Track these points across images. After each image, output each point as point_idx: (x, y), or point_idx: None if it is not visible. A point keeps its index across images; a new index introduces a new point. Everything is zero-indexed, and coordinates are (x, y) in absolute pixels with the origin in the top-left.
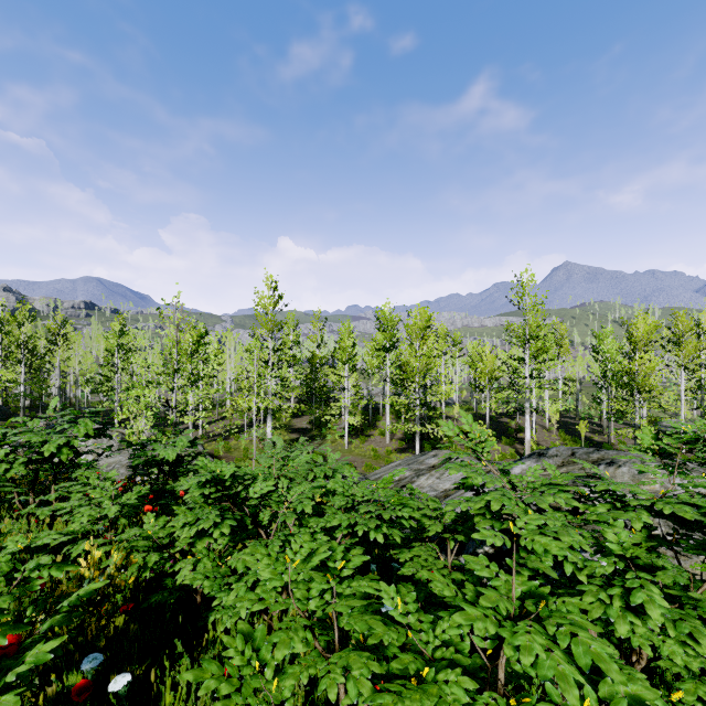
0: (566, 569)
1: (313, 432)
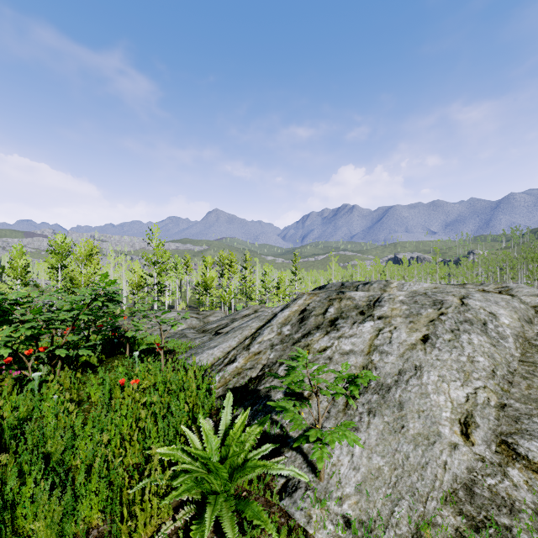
0: None
1: None
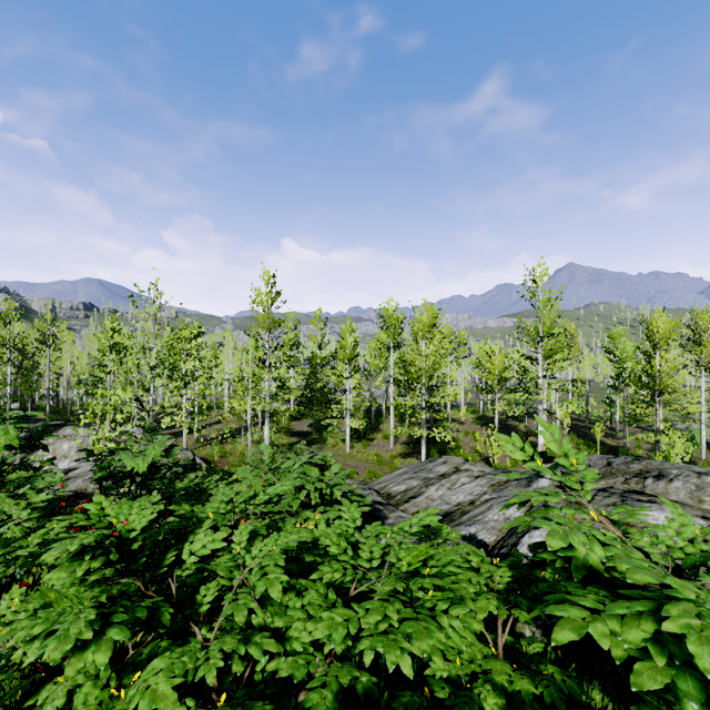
0: None
1: (314, 436)
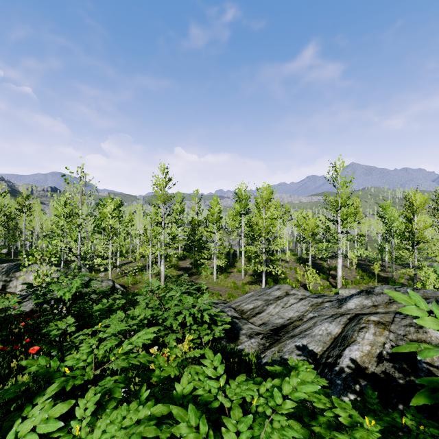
0: None
1: (193, 270)
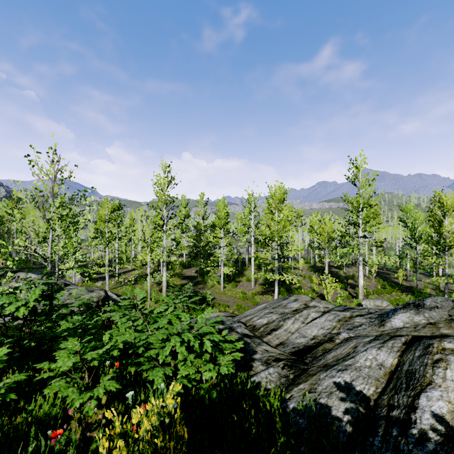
0: None
1: (198, 279)
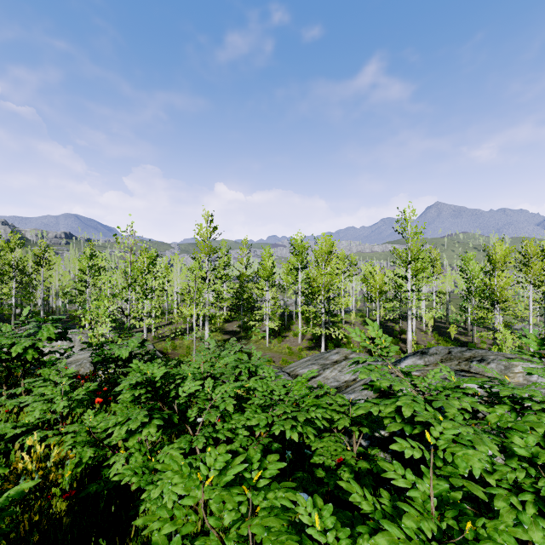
0: (474, 472)
1: (241, 334)
